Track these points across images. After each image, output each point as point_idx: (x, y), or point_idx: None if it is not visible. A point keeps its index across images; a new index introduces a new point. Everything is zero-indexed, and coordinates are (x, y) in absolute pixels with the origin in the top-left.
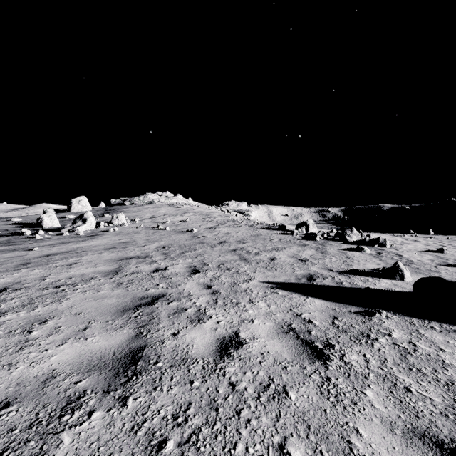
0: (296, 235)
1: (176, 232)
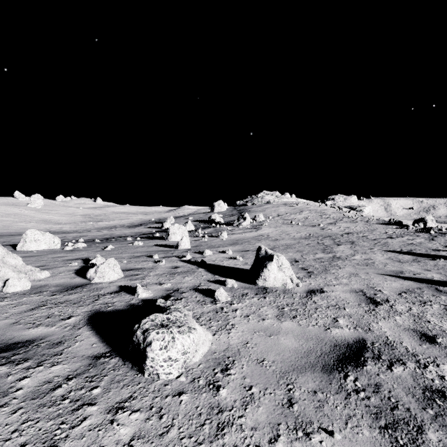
0: (412, 229)
1: (307, 226)
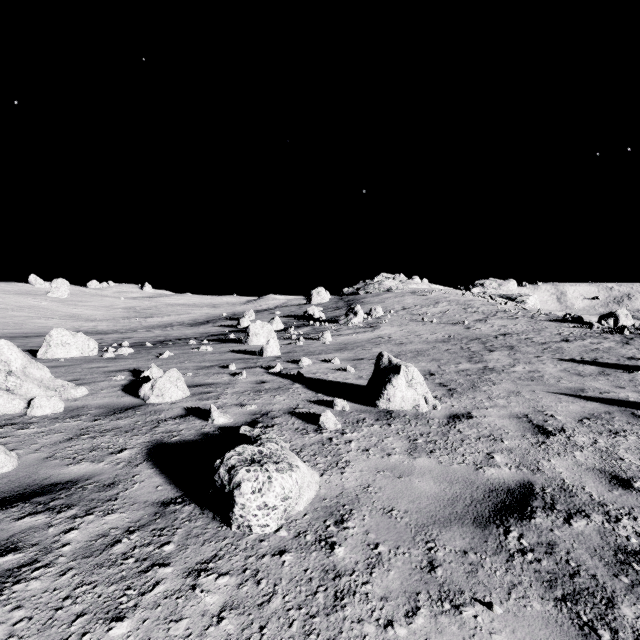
0: (597, 329)
1: (445, 324)
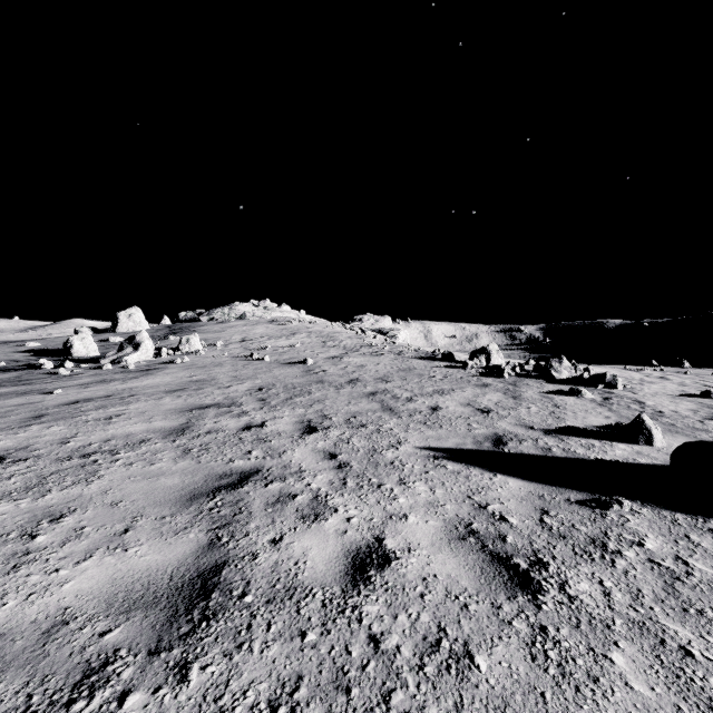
0: (471, 369)
1: (280, 364)
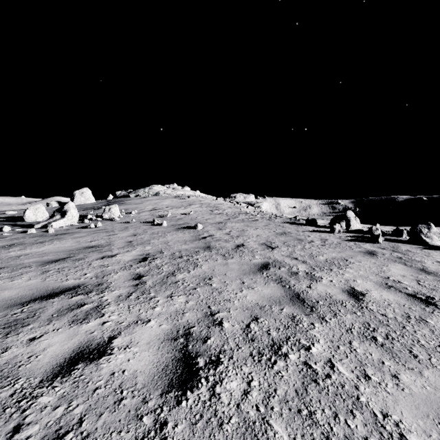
0: (338, 233)
1: (174, 229)
